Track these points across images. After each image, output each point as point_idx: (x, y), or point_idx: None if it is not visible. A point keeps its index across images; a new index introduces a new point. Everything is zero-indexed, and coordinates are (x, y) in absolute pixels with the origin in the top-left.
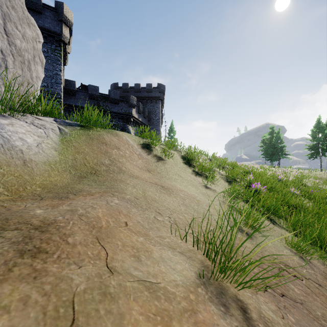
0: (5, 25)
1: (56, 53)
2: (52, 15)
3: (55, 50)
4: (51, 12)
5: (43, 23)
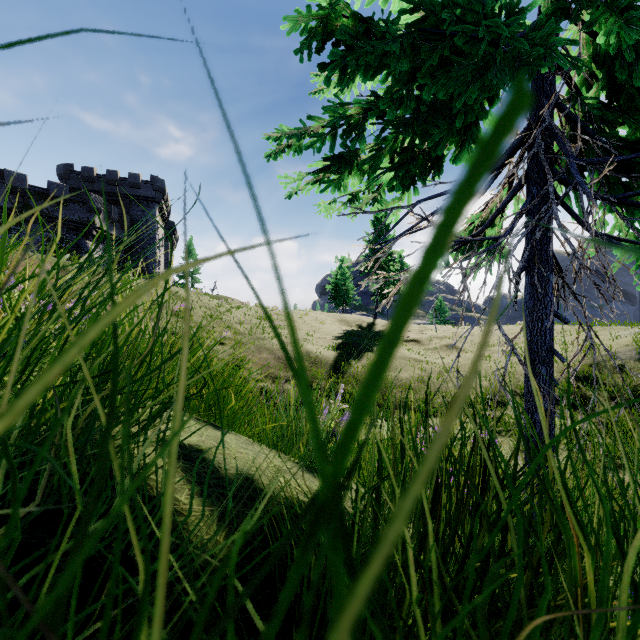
0: None
1: None
2: None
3: None
4: None
5: None
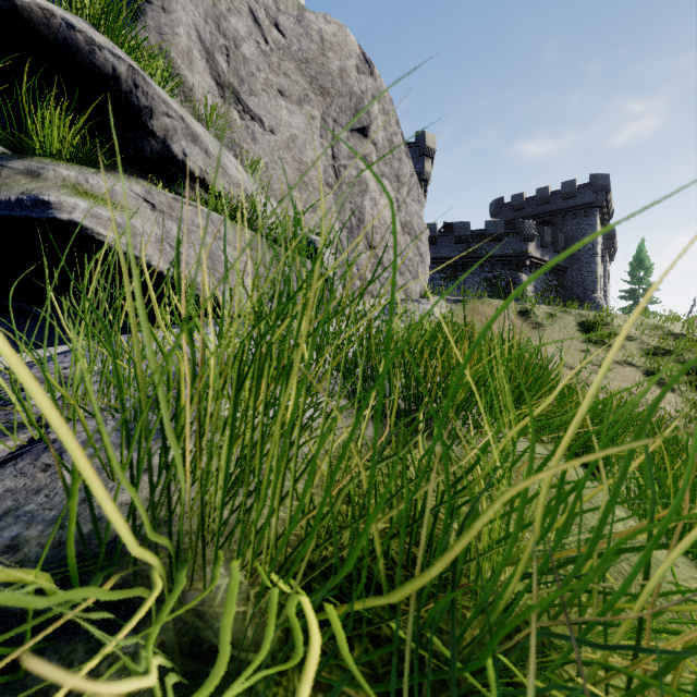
0: (417, 245)
1: None
2: (412, 152)
3: None
4: (411, 150)
5: None
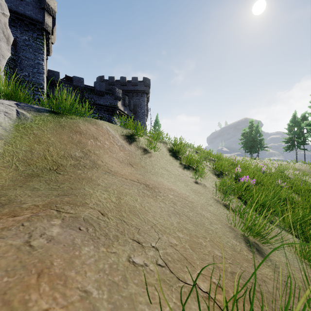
0: None
1: (38, 42)
2: (33, 2)
3: (37, 38)
4: None
5: (23, 10)
